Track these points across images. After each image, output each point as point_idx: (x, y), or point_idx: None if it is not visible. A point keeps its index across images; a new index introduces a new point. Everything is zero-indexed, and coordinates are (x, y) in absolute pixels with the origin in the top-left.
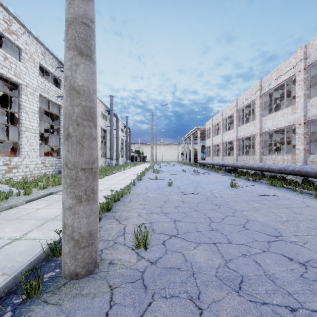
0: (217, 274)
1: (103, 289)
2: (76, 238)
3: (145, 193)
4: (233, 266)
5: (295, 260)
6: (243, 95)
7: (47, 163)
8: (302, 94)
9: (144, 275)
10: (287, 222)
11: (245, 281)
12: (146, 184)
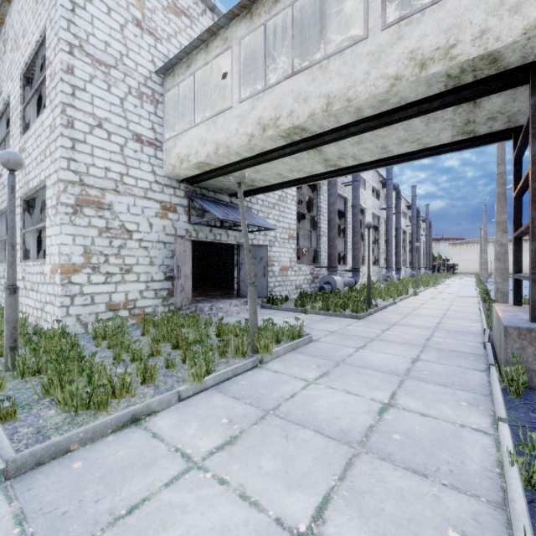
0: None
1: None
2: (503, 292)
3: None
4: None
5: None
6: None
7: (374, 272)
8: None
9: None
10: None
11: None
12: None
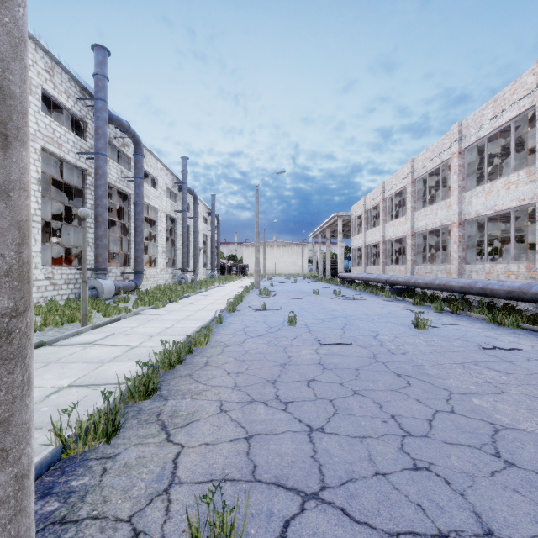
0: None
1: None
2: None
3: (240, 344)
4: None
5: None
6: (425, 153)
7: (58, 279)
8: None
9: None
10: None
11: None
12: (244, 319)
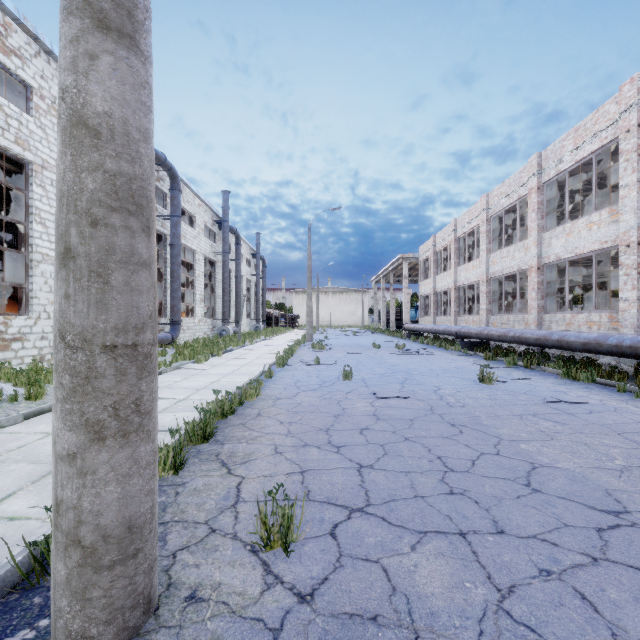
0: (482, 639)
1: None
2: (86, 543)
3: (292, 397)
4: (523, 610)
5: None
6: (500, 188)
7: None
8: (634, 181)
9: None
10: (630, 472)
11: None
12: (296, 374)
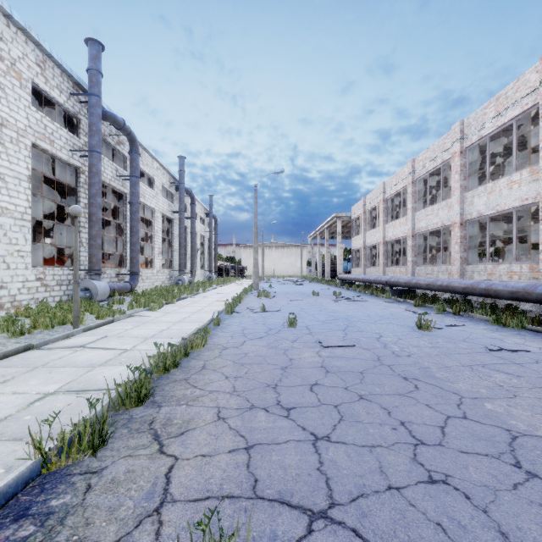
0: None
1: None
2: None
3: (239, 346)
4: None
5: None
6: (425, 153)
7: (50, 280)
8: None
9: None
10: None
11: None
12: (243, 321)
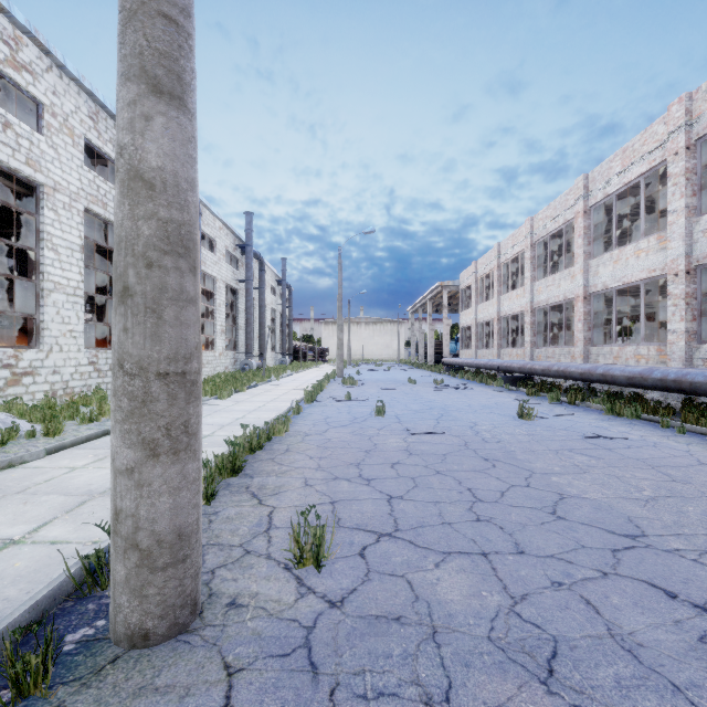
0: (492, 633)
1: (208, 673)
2: (143, 547)
3: (322, 433)
4: (532, 612)
5: (683, 598)
6: (546, 211)
7: (103, 364)
8: (682, 206)
9: (313, 637)
10: (655, 502)
11: (563, 652)
12: (325, 410)
